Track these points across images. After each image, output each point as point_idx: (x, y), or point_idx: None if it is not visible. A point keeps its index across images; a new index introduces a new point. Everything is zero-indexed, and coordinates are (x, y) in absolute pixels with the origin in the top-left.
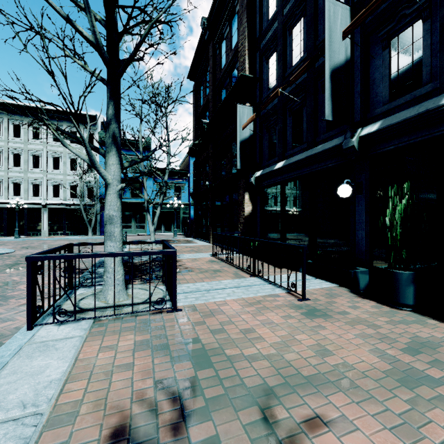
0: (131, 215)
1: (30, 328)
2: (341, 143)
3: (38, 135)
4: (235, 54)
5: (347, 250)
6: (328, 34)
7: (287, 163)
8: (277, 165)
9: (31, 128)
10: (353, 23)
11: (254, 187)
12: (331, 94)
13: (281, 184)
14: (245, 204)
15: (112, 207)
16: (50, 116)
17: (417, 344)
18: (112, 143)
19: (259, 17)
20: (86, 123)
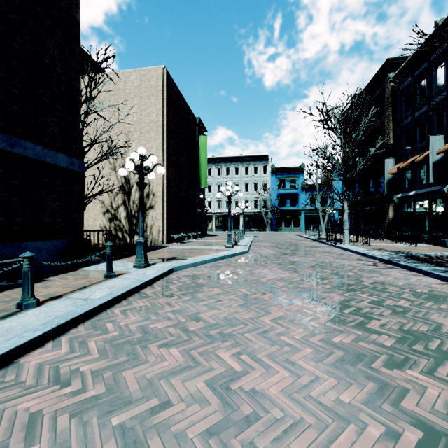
0: (290, 218)
1: (336, 244)
2: (440, 189)
3: (237, 172)
4: (382, 125)
5: (446, 233)
6: (431, 150)
7: (416, 193)
8: (410, 193)
9: (234, 169)
10: (440, 150)
11: (396, 203)
12: (432, 172)
13: (413, 202)
14: (389, 212)
15: (346, 217)
16: (244, 160)
17: (445, 250)
18: (345, 199)
19: (399, 109)
20: (262, 160)
